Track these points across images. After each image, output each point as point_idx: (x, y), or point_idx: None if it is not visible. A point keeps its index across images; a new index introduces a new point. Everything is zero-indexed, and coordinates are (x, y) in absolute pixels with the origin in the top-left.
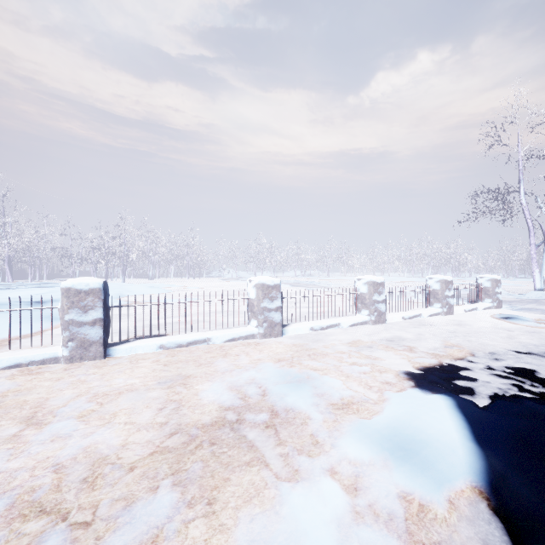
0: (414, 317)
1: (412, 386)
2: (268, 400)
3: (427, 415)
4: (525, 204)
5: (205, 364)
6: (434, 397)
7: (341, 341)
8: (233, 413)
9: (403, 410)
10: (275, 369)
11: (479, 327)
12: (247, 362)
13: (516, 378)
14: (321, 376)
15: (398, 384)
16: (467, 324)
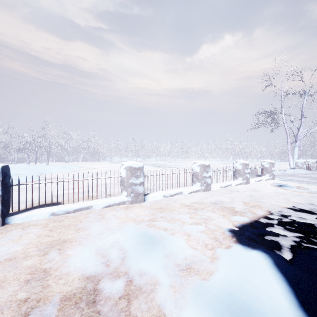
0: (227, 186)
1: (235, 242)
2: (126, 264)
3: (257, 279)
4: (286, 120)
5: (83, 228)
6: (255, 255)
7: (183, 205)
8: (93, 281)
9: (235, 272)
10: (136, 231)
11: (266, 192)
12: (115, 225)
13: (302, 231)
14: (169, 237)
15: (226, 241)
16: (258, 190)
